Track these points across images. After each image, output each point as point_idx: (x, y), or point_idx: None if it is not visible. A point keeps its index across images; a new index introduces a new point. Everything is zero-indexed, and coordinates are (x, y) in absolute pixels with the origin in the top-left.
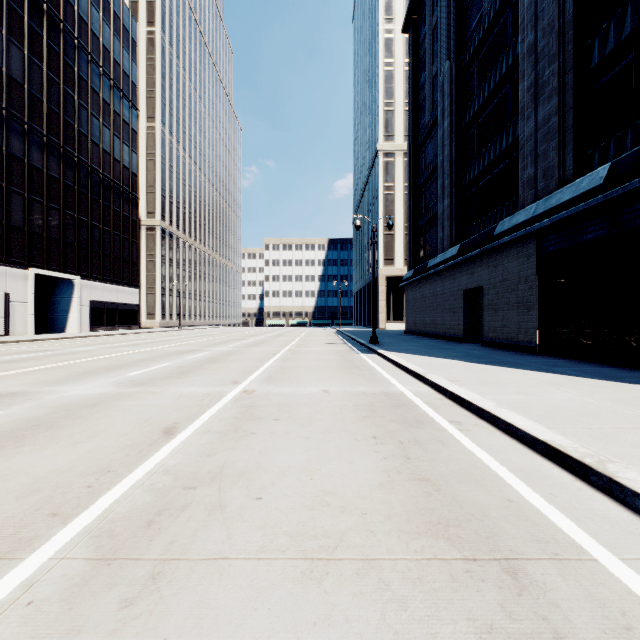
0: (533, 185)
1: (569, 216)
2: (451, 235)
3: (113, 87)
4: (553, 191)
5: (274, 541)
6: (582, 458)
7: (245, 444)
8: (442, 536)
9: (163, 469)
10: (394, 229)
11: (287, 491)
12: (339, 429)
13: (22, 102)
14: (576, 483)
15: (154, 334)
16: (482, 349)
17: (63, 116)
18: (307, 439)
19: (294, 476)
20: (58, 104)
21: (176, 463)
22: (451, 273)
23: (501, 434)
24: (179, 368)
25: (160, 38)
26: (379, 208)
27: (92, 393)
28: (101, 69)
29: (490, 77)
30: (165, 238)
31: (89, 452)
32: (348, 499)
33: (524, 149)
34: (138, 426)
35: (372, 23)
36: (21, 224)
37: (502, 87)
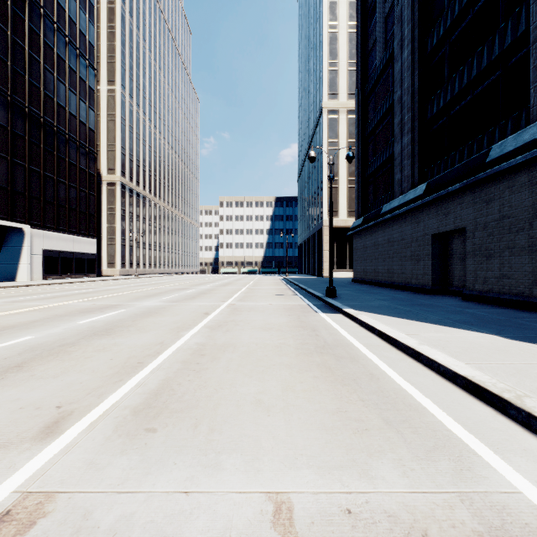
0: None
1: None
2: (413, 175)
3: (69, 44)
4: None
5: None
6: None
7: None
8: None
9: None
10: (338, 182)
11: None
12: None
13: None
14: None
15: (103, 282)
16: (476, 306)
17: (11, 65)
18: None
19: None
20: (5, 52)
21: None
22: (414, 216)
23: None
24: (22, 352)
25: (120, 8)
26: (324, 162)
27: None
28: (55, 25)
29: None
30: (125, 193)
31: None
32: None
33: None
34: None
35: None
36: None
37: None
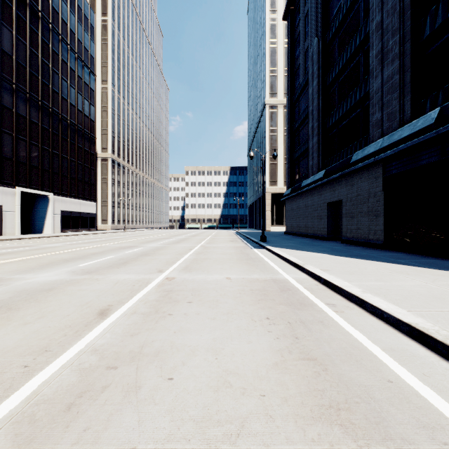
0: (380, 125)
1: (408, 147)
2: (318, 163)
3: (77, 59)
4: (395, 129)
5: (181, 428)
6: (445, 340)
7: (163, 324)
8: (335, 421)
9: (92, 348)
10: (277, 160)
11: (195, 371)
12: (239, 311)
13: (11, 68)
14: (442, 363)
15: (106, 234)
16: (342, 245)
17: (41, 79)
18: (213, 320)
19: (202, 355)
20: (37, 70)
21: (104, 343)
22: (318, 190)
23: (369, 315)
24: (120, 260)
25: (111, 25)
26: (266, 145)
27: (50, 280)
28: (68, 46)
29: (347, 48)
30: (114, 166)
31: (34, 332)
32: (248, 380)
33: (373, 99)
34: (79, 308)
35: (261, 14)
36: (10, 156)
37: (356, 55)
